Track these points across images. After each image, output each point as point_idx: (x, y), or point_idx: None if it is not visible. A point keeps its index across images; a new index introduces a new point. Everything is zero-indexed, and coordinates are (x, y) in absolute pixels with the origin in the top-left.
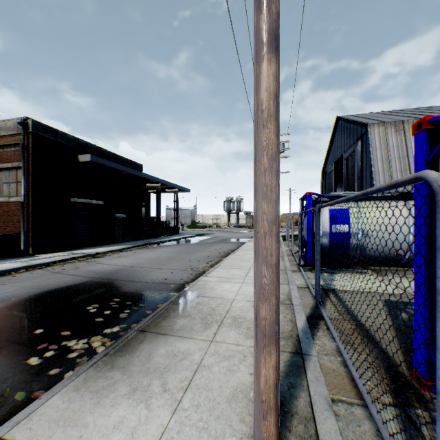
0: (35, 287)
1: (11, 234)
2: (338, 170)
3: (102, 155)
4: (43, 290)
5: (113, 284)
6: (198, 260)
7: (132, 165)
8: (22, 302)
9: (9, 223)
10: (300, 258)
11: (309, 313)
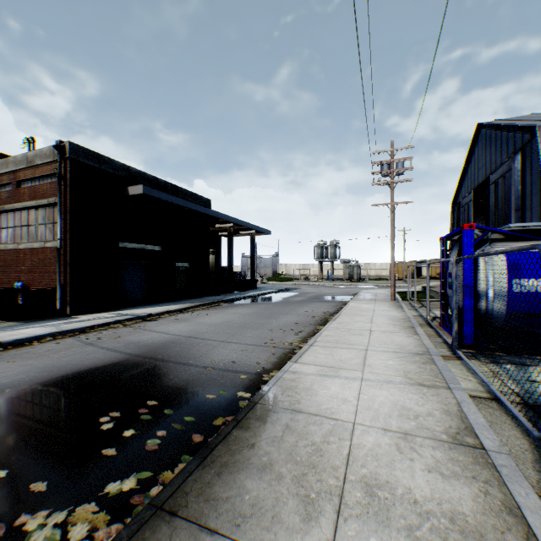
0: (49, 367)
1: (45, 288)
2: (477, 201)
3: (158, 186)
4: (56, 375)
5: (155, 368)
6: (282, 328)
7: (197, 200)
8: (14, 398)
9: (45, 274)
10: (455, 335)
11: (538, 482)
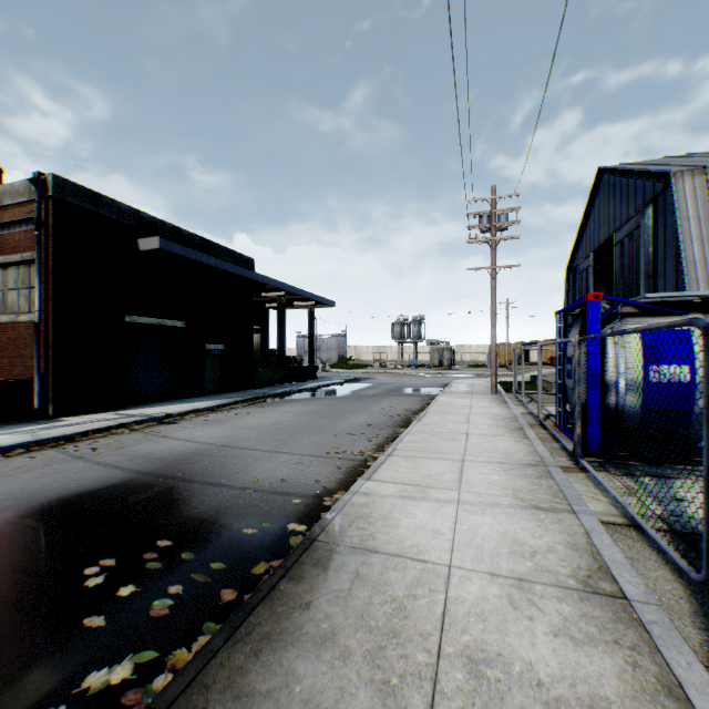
0: (15, 494)
1: (16, 379)
2: (597, 267)
3: (182, 240)
4: (25, 504)
5: (172, 491)
6: (351, 432)
7: (235, 259)
8: None
9: (17, 360)
10: (578, 439)
11: (702, 645)
